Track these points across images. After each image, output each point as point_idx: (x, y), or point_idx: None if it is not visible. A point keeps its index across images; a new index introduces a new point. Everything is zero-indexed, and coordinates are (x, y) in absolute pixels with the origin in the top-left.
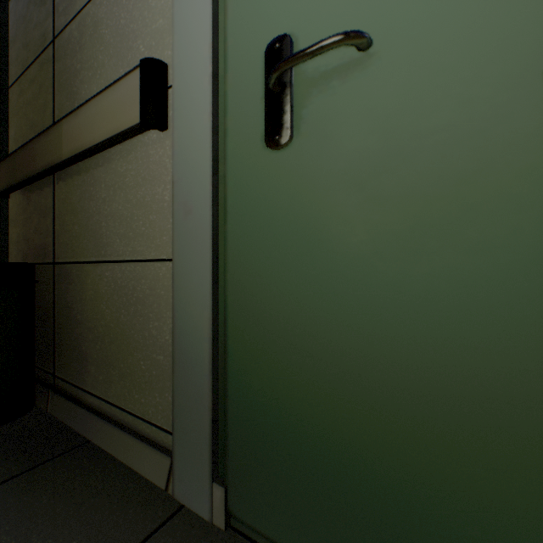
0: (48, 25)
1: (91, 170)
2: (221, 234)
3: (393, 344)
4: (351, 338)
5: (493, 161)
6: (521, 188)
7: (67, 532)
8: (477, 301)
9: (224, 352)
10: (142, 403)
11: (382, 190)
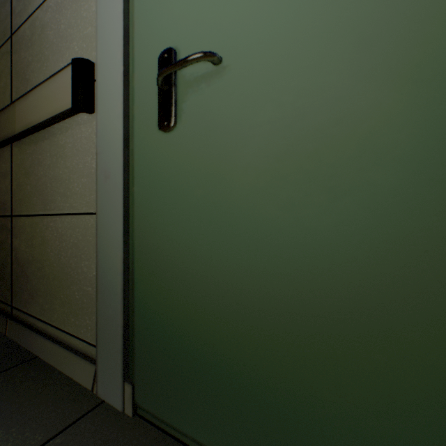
0: (7, 24)
1: (39, 142)
2: (131, 194)
3: (238, 273)
4: (213, 270)
5: (295, 146)
6: (310, 165)
7: (9, 422)
8: (286, 242)
9: (132, 283)
10: (77, 325)
11: (231, 164)
